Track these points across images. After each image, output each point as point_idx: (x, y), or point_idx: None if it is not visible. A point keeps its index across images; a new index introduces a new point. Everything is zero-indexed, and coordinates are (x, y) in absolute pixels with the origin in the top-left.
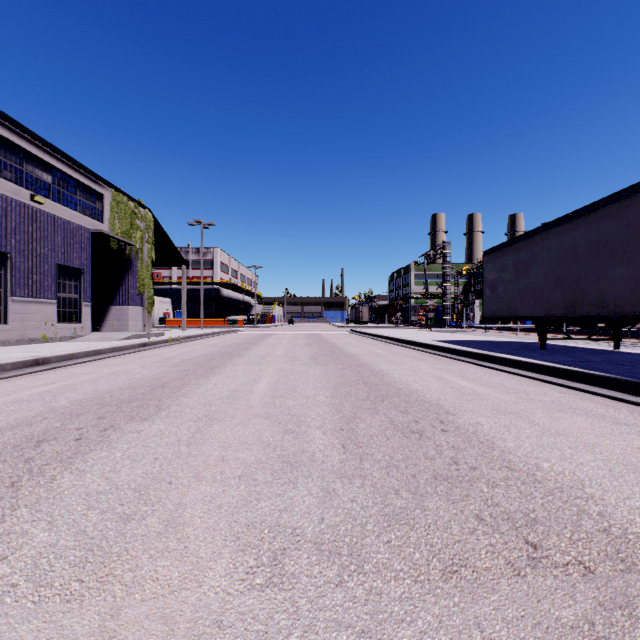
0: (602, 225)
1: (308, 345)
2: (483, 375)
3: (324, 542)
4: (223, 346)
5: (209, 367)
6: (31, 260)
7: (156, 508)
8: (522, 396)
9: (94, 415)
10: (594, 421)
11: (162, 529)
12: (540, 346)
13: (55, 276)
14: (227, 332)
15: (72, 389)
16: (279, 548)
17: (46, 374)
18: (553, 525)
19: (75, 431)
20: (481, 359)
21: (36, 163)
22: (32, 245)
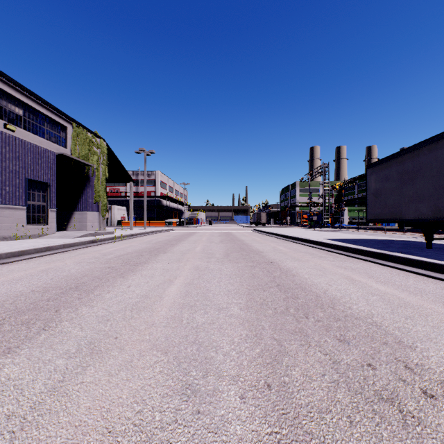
0: None
1: (222, 242)
2: (392, 276)
3: None
4: (155, 242)
5: (134, 264)
6: (4, 175)
7: None
8: None
9: None
10: None
11: None
12: (427, 245)
13: (25, 188)
14: (163, 231)
15: None
16: None
17: None
18: None
19: None
20: (377, 257)
21: (9, 99)
22: (5, 163)
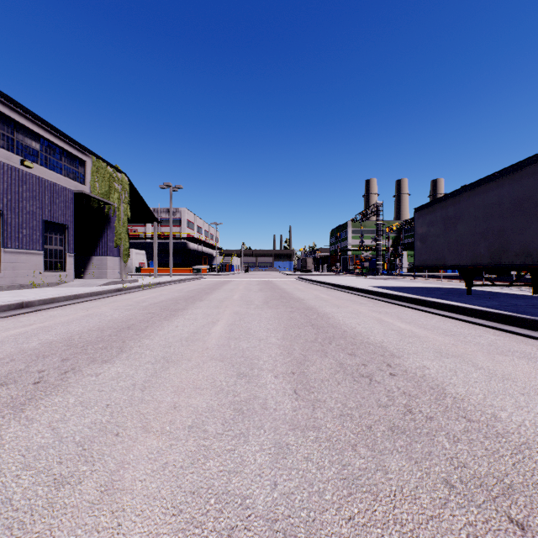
0: (526, 182)
1: (261, 290)
2: (419, 318)
3: (277, 518)
4: (187, 291)
5: (173, 310)
6: (21, 216)
7: (96, 468)
8: (460, 338)
9: (59, 357)
10: (536, 365)
11: (97, 497)
12: (467, 291)
13: (42, 230)
14: (192, 279)
15: (46, 331)
16: (226, 527)
17: (27, 316)
18: (534, 495)
19: (36, 374)
20: (415, 303)
21: (26, 133)
22: (22, 203)
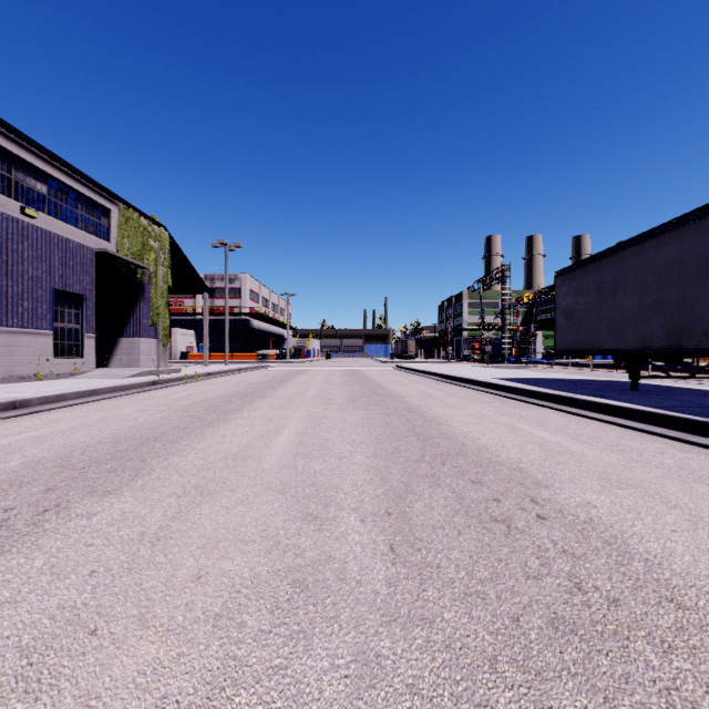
0: None
1: (346, 383)
2: (568, 424)
3: None
4: (246, 385)
5: (222, 412)
6: (21, 284)
7: (38, 707)
8: (633, 456)
9: (43, 485)
10: None
11: None
12: (631, 386)
13: (51, 303)
14: (255, 368)
15: (38, 442)
16: None
17: (19, 421)
18: None
19: None
20: (559, 402)
21: (28, 170)
22: (22, 266)
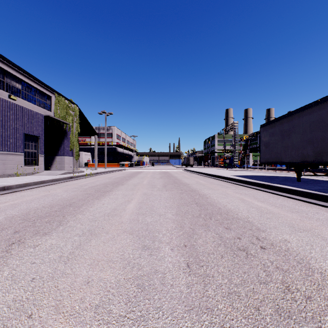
0: None
1: (161, 178)
2: (269, 198)
3: None
4: (114, 178)
5: (103, 191)
6: (9, 131)
7: None
8: (303, 215)
9: (13, 229)
10: None
11: None
12: (297, 179)
13: (23, 140)
14: (118, 170)
15: (13, 207)
16: None
17: (6, 196)
18: None
19: None
20: (263, 187)
21: (12, 78)
22: (9, 123)
